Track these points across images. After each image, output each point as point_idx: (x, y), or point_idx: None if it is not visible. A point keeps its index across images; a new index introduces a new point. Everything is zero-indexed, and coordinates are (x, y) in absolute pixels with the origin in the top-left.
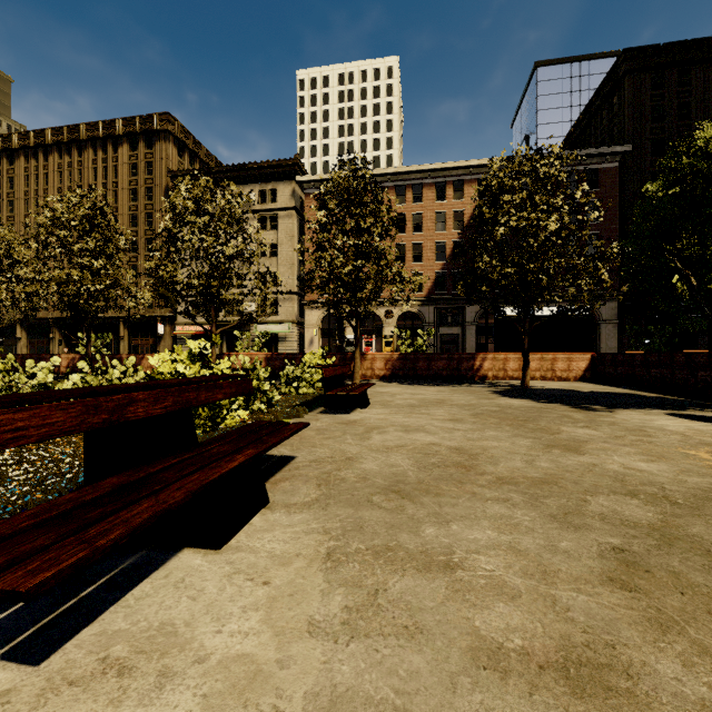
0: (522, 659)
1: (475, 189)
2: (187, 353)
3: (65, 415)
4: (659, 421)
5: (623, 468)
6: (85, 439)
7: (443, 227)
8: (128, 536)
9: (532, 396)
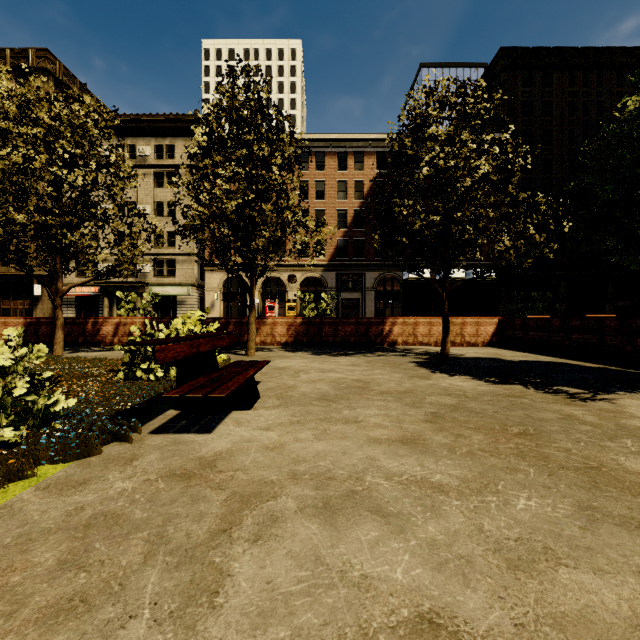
0: None
1: (374, 162)
2: None
3: None
4: None
5: None
6: None
7: (344, 196)
8: None
9: (469, 371)
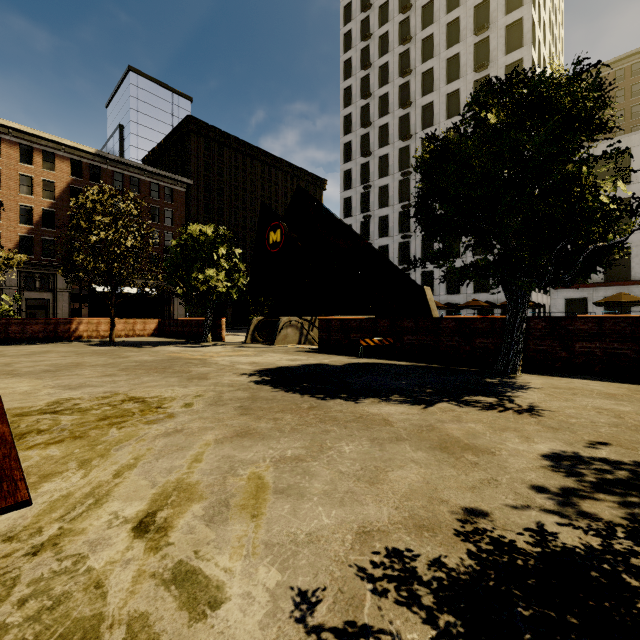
0: (96, 376)
1: (69, 167)
2: None
3: None
4: (169, 348)
5: (139, 359)
6: None
7: (30, 191)
8: None
9: (115, 345)
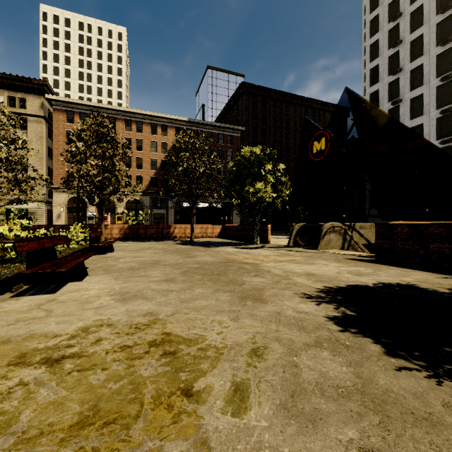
0: (158, 281)
1: (174, 132)
2: (18, 226)
3: (35, 245)
4: (227, 249)
5: (202, 260)
6: (27, 255)
7: (155, 150)
8: (72, 268)
9: (192, 244)
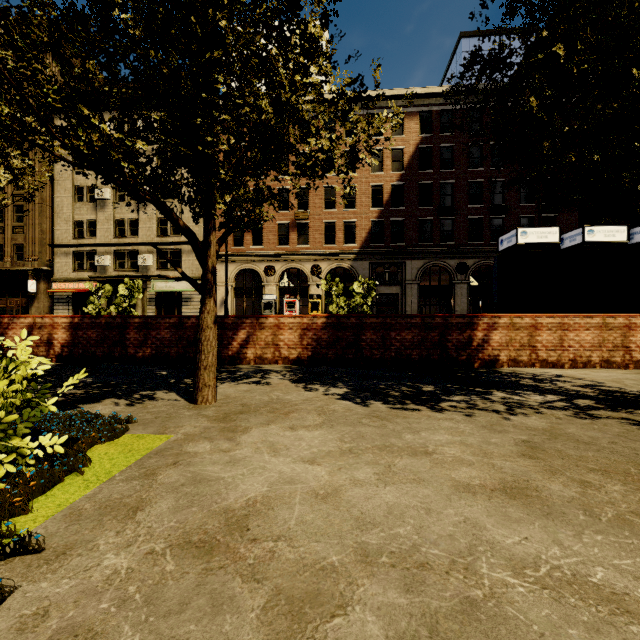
0: None
1: (417, 124)
2: None
3: None
4: None
5: None
6: None
7: (379, 168)
8: None
9: None
